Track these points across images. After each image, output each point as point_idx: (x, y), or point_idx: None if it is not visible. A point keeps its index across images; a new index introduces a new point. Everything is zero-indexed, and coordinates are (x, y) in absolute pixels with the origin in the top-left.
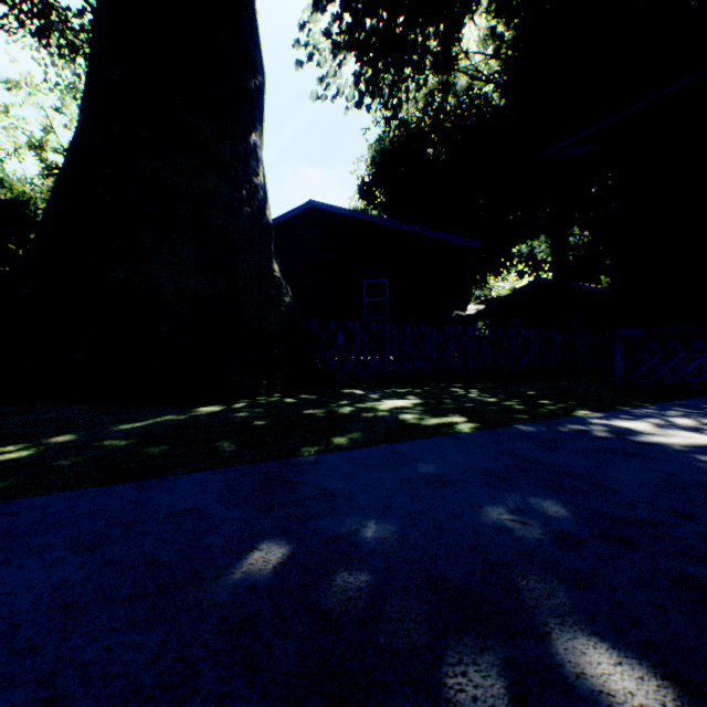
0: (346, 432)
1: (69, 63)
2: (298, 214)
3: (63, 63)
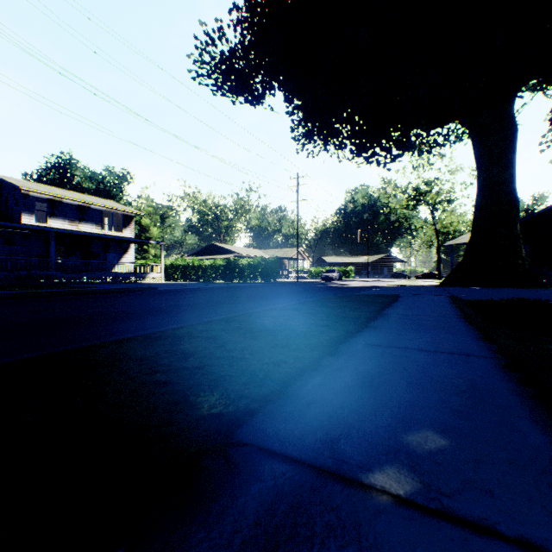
0: (530, 288)
1: (420, 157)
2: (543, 211)
3: (418, 158)
